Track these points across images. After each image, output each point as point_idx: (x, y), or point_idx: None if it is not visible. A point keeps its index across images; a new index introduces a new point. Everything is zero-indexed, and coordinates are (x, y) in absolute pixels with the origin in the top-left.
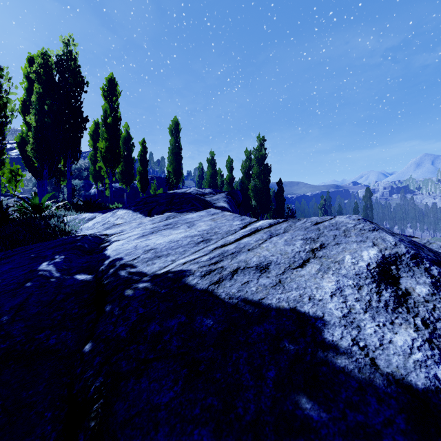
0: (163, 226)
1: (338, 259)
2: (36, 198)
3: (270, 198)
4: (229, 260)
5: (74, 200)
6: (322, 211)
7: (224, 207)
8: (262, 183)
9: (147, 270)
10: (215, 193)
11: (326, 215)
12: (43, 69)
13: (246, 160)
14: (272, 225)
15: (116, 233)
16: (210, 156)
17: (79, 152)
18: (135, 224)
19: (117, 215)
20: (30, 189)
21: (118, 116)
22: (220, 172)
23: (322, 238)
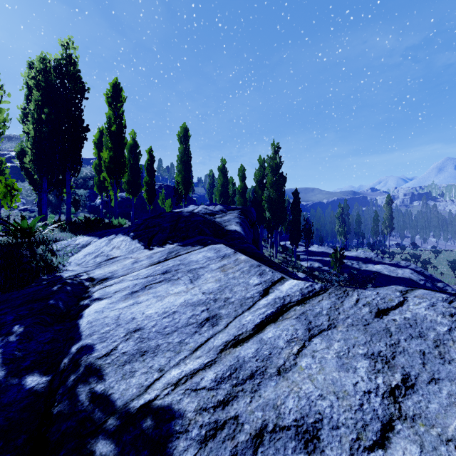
0: (160, 274)
1: (451, 431)
2: (24, 221)
3: (285, 209)
4: (248, 397)
5: (79, 211)
6: (340, 221)
7: (237, 232)
8: (276, 194)
9: (119, 393)
10: (226, 211)
11: (344, 225)
12: (42, 75)
13: (259, 168)
14: (306, 298)
15: (104, 277)
16: (221, 163)
17: (79, 164)
18: (129, 262)
19: (113, 243)
20: (33, 199)
21: (122, 124)
22: (232, 181)
23: (400, 357)
